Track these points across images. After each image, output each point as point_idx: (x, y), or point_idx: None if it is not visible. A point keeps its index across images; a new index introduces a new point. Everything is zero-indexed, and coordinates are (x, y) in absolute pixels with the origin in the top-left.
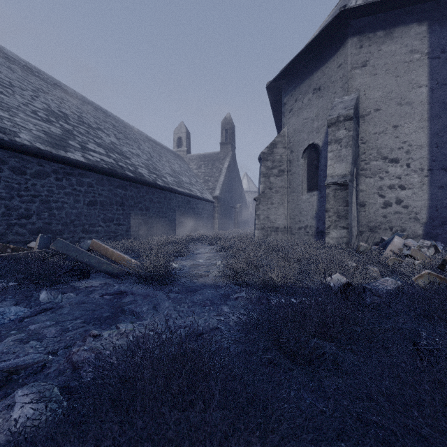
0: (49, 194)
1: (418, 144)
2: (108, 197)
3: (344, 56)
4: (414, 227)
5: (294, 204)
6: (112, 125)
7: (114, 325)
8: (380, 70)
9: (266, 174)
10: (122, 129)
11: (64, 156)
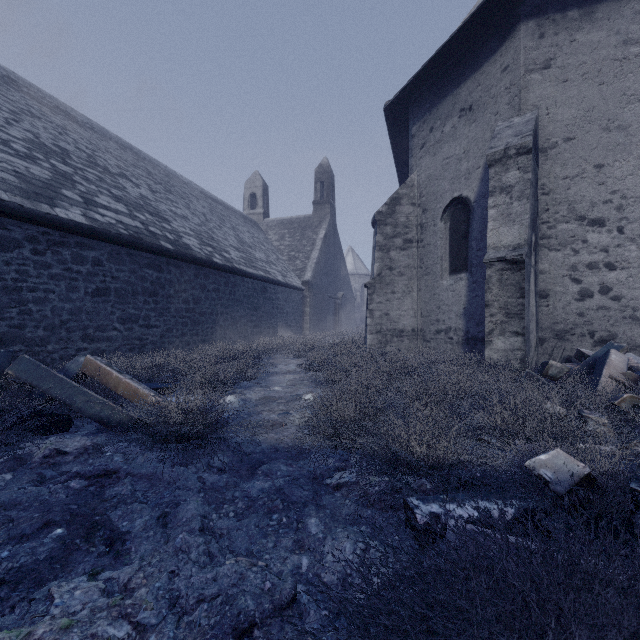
0: (21, 277)
1: (637, 196)
2: (129, 282)
3: (513, 53)
4: (631, 332)
5: (428, 293)
6: (146, 171)
7: (50, 582)
8: (574, 74)
9: (384, 246)
10: (163, 179)
11: (47, 214)
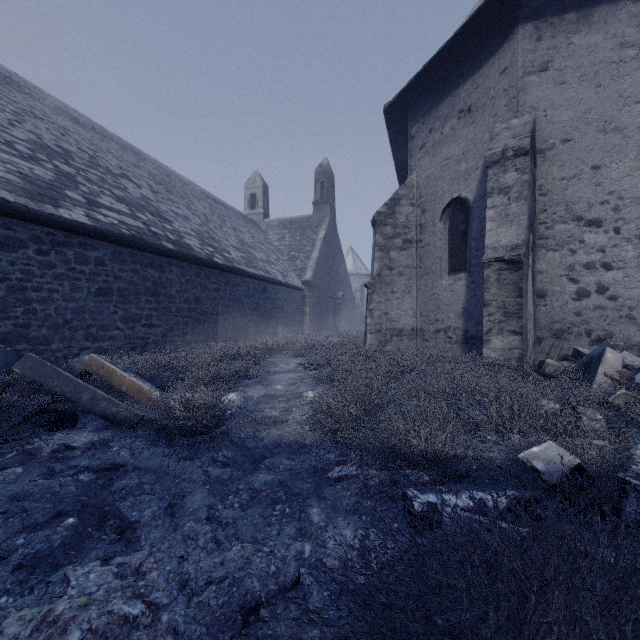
0: (25, 277)
1: (633, 196)
2: (132, 282)
3: (511, 55)
4: (627, 331)
5: (427, 293)
6: (147, 172)
7: (65, 566)
8: (571, 77)
9: (384, 246)
10: (164, 179)
11: (51, 214)
